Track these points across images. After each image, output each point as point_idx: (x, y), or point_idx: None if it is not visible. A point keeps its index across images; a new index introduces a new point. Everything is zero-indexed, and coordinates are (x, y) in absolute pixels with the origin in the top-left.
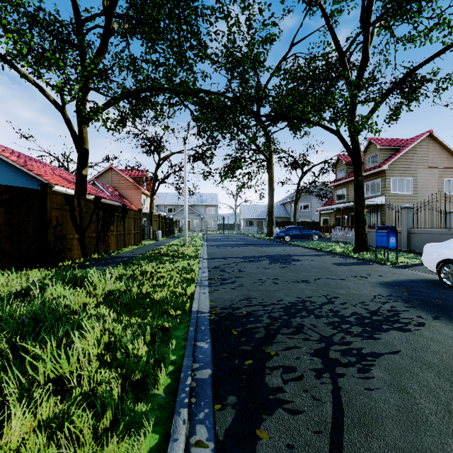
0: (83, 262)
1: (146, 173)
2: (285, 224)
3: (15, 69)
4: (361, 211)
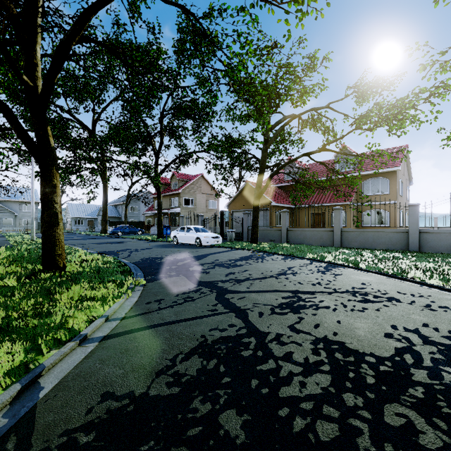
0: None
1: None
2: (117, 224)
3: None
4: (160, 218)
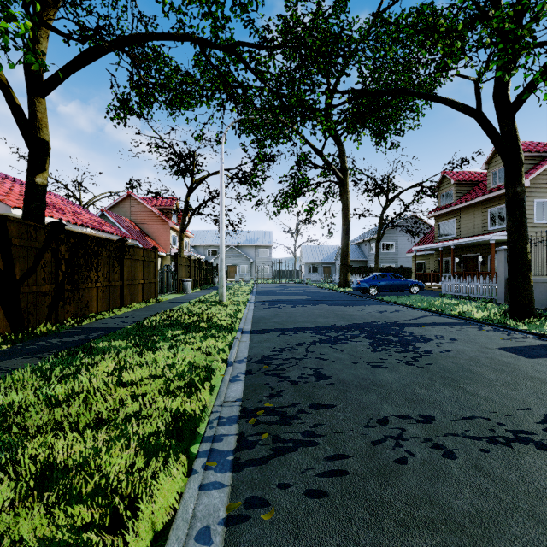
0: None
1: (176, 202)
2: (363, 271)
3: None
4: (522, 247)
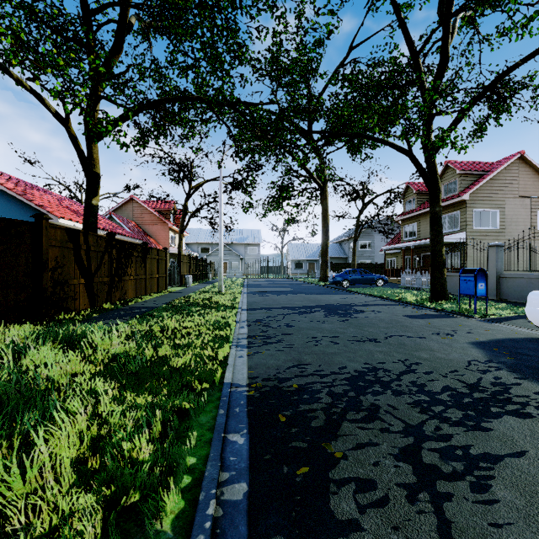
0: (89, 315)
1: (174, 204)
2: (342, 267)
3: (6, 71)
4: (439, 251)
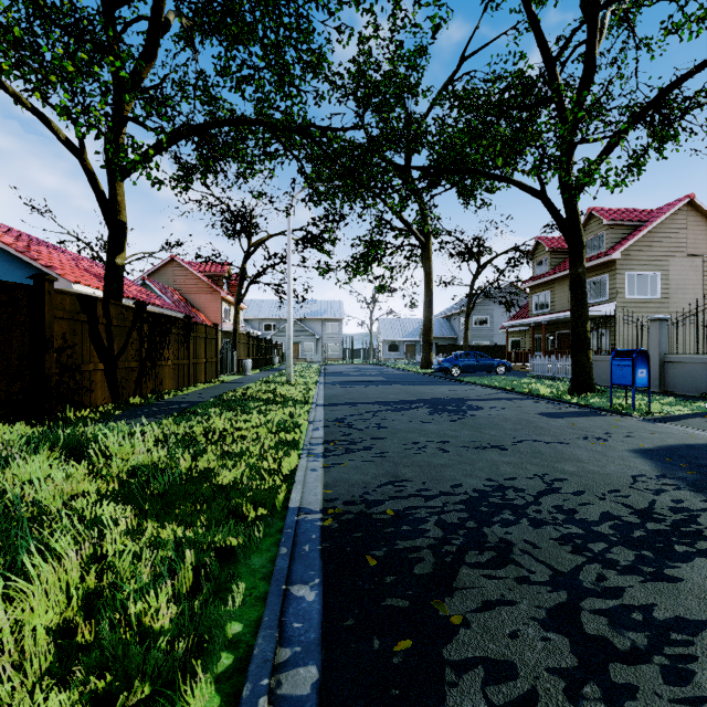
0: (110, 412)
1: (228, 267)
2: (451, 349)
3: None
4: (582, 326)
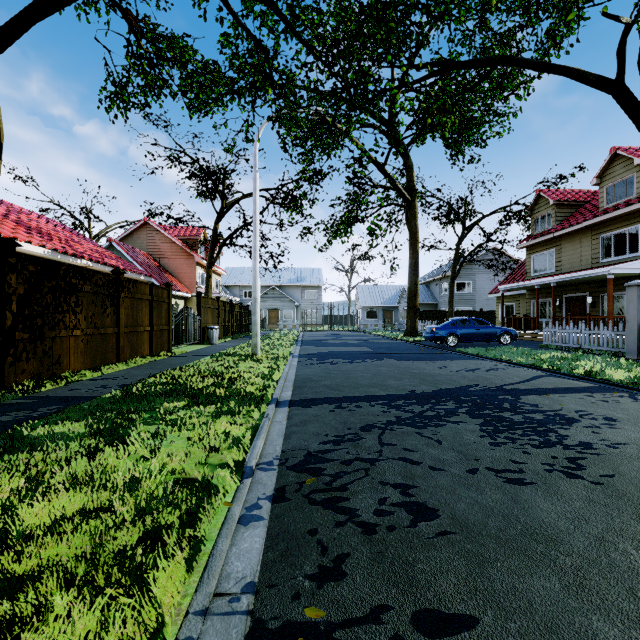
0: None
1: (204, 231)
2: (434, 316)
3: None
4: None
